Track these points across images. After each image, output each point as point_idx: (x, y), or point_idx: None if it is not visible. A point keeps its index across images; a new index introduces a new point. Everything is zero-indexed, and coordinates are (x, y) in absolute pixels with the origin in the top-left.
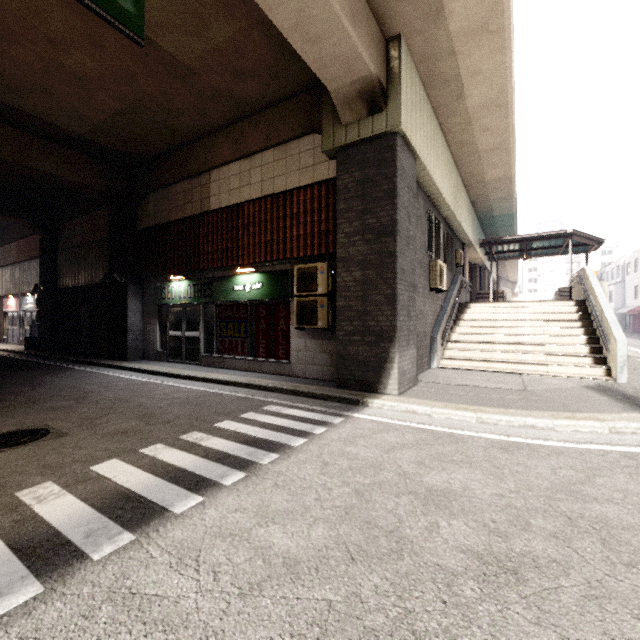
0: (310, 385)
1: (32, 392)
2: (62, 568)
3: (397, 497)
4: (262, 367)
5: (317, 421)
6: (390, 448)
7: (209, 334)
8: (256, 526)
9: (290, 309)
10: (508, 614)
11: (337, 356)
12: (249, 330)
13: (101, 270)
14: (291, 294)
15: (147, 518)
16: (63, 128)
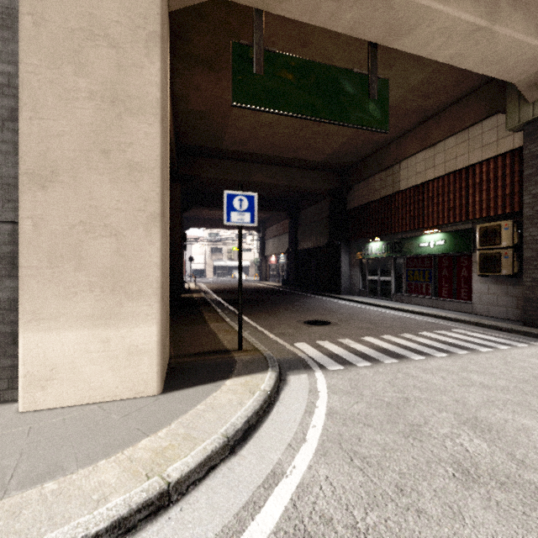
0: (493, 321)
1: (306, 306)
2: (374, 362)
3: None
4: (444, 305)
5: (501, 343)
6: None
7: (398, 279)
8: (460, 372)
9: (472, 260)
10: None
11: (523, 299)
12: (432, 276)
13: (323, 238)
14: (473, 248)
15: (400, 358)
16: (312, 161)
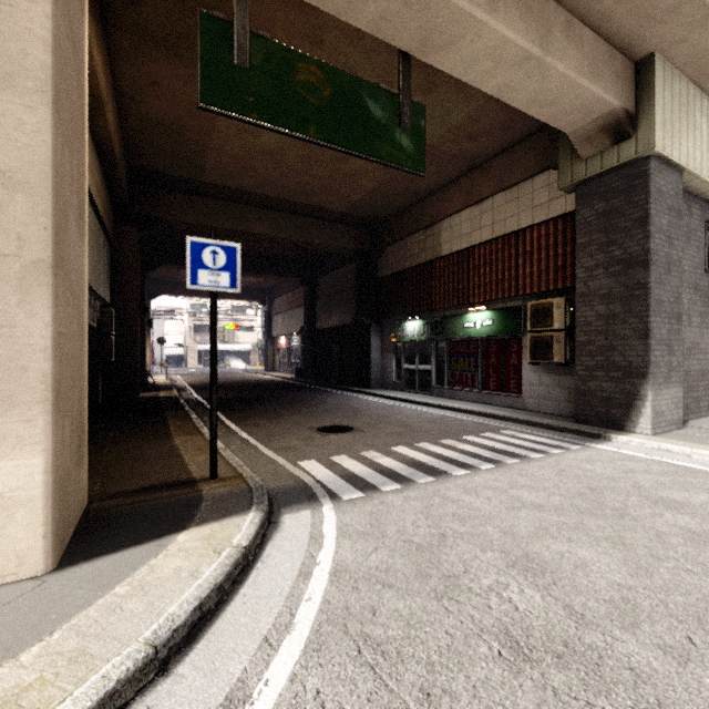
0: (545, 418)
1: (323, 406)
2: (405, 482)
3: (627, 496)
4: (492, 400)
5: (553, 445)
6: (629, 471)
7: (440, 368)
8: (509, 489)
9: (522, 344)
10: (703, 554)
11: (575, 391)
12: (479, 364)
13: (349, 314)
14: (523, 330)
15: (438, 474)
16: (332, 210)
